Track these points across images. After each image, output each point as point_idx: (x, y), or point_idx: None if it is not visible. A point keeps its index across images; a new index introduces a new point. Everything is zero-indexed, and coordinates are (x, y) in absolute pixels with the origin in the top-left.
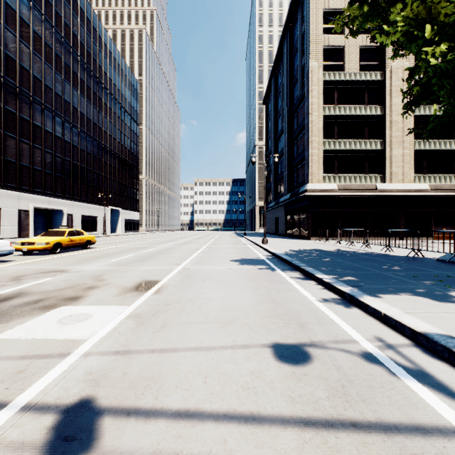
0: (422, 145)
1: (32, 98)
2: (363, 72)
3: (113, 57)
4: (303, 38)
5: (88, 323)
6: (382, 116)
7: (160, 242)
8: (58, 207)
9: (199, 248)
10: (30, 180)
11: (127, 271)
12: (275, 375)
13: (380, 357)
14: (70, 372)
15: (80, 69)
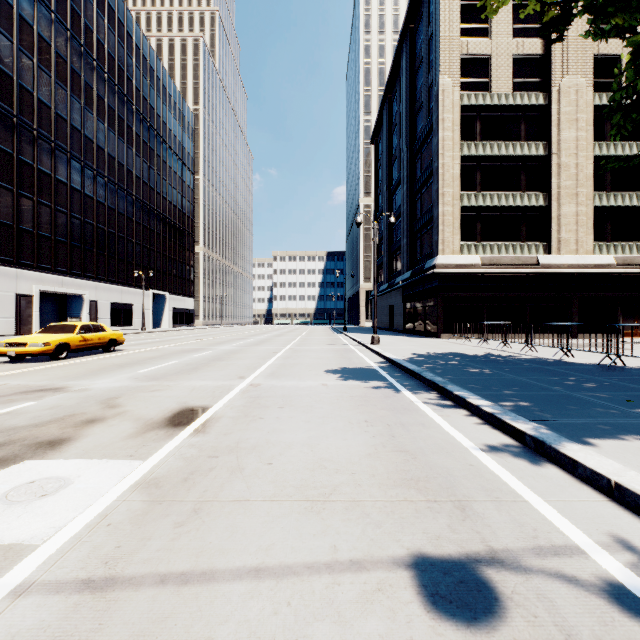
0: (605, 199)
1: (36, 132)
2: (518, 93)
3: (156, 76)
4: (430, 44)
5: (56, 502)
6: (545, 157)
7: (221, 342)
8: (76, 290)
9: (278, 351)
10: (34, 252)
11: (160, 389)
12: None
13: None
14: None
15: (108, 92)
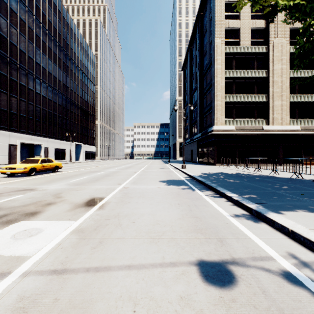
0: (295, 98)
1: (19, 65)
2: (253, 47)
3: (77, 37)
4: (210, 22)
5: (37, 238)
6: (266, 77)
7: (109, 167)
8: (38, 142)
9: (136, 171)
10: (18, 124)
11: (81, 189)
12: (204, 302)
13: (301, 277)
14: (2, 298)
15: (53, 45)
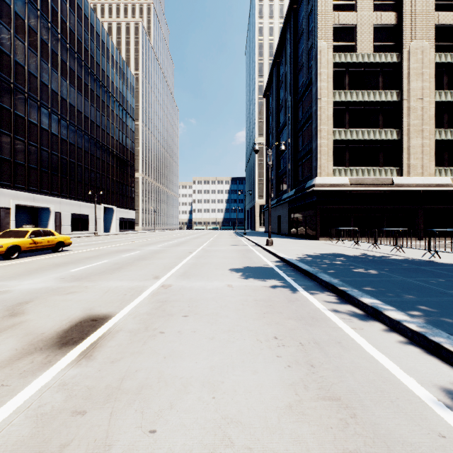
0: (443, 134)
1: (13, 85)
2: (378, 54)
3: (106, 47)
4: (309, 18)
5: None
6: (398, 102)
7: (150, 243)
8: (44, 204)
9: (192, 251)
10: (12, 175)
11: (76, 291)
12: None
13: None
14: None
15: (70, 58)
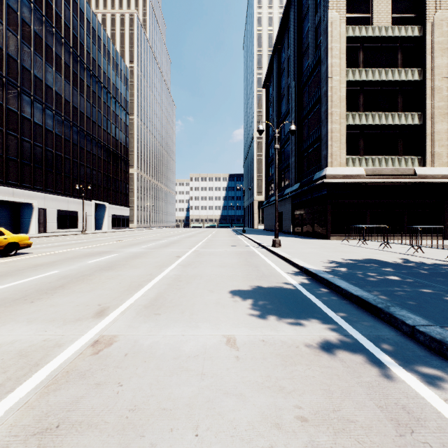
0: None
1: None
2: (397, 26)
3: (98, 36)
4: None
5: None
6: (420, 82)
7: (135, 243)
8: (25, 200)
9: (181, 254)
10: None
11: None
12: None
13: None
14: None
15: (56, 43)
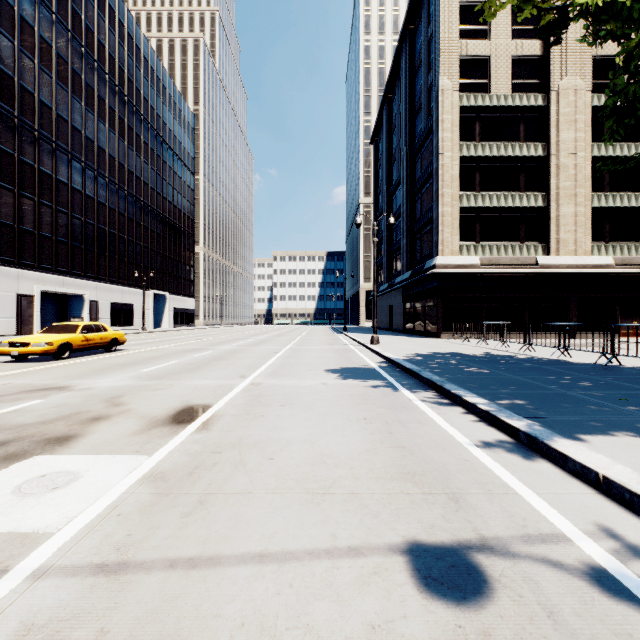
0: (603, 200)
1: (38, 133)
2: (517, 95)
3: (156, 76)
4: (429, 45)
5: (67, 494)
6: (544, 158)
7: (222, 342)
8: (76, 290)
9: (278, 350)
10: (35, 252)
11: (163, 388)
12: (423, 637)
13: (628, 581)
14: None
15: (109, 92)
